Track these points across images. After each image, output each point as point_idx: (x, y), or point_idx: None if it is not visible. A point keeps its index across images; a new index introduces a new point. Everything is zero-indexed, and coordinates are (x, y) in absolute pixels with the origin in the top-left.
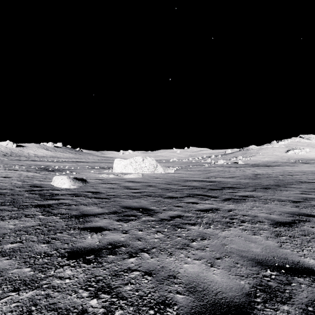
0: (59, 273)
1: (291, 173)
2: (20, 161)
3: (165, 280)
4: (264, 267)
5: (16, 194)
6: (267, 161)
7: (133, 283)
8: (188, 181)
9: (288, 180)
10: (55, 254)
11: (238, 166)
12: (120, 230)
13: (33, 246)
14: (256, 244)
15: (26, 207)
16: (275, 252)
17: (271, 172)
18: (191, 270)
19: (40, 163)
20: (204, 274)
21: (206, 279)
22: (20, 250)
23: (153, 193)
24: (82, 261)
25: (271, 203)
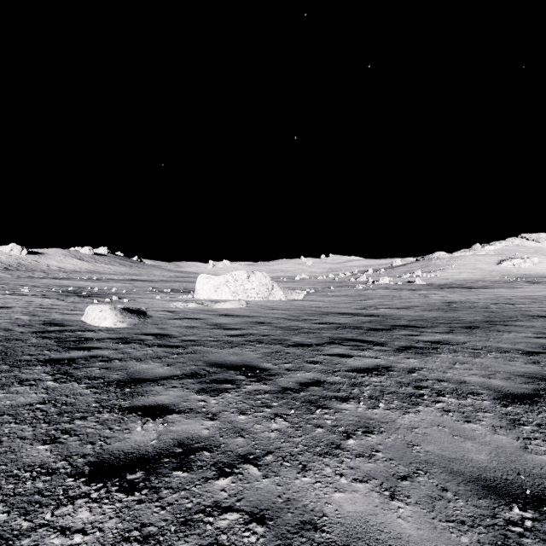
0: (63, 519)
1: (511, 300)
2: (33, 279)
3: (294, 535)
4: (504, 499)
5: (15, 338)
6: (466, 279)
7: (224, 545)
8: (329, 314)
9: (508, 313)
10: (64, 468)
11: (415, 287)
12: (202, 412)
13: (20, 450)
14: (475, 444)
15: (26, 365)
16: (519, 461)
17: (476, 298)
18: (349, 508)
19: (67, 282)
20: (380, 519)
21: (384, 531)
22: None
23: (266, 337)
24: (117, 486)
25: (486, 356)
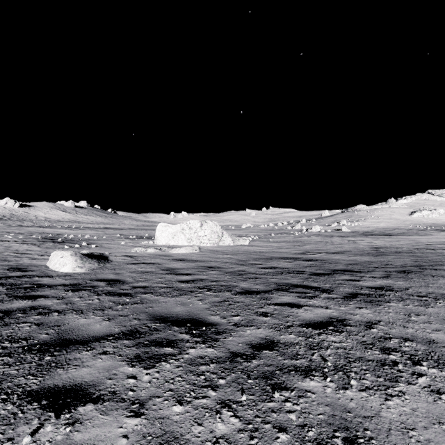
0: None
1: (430, 246)
2: (20, 228)
3: None
4: None
5: None
6: (385, 227)
7: None
8: (273, 259)
9: (433, 258)
10: None
11: (343, 234)
12: (126, 398)
13: None
14: None
15: None
16: None
17: (399, 244)
18: None
19: (49, 230)
20: None
21: None
22: None
23: (215, 283)
24: None
25: (436, 304)
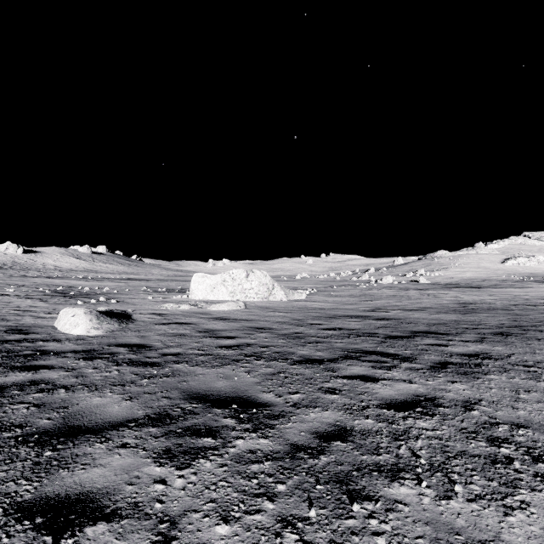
0: None
1: (530, 301)
2: (24, 278)
3: None
4: None
5: None
6: (472, 278)
7: None
8: (337, 317)
9: (536, 316)
10: None
11: (421, 287)
12: (152, 514)
13: None
14: None
15: None
16: None
17: (491, 299)
18: None
19: (59, 281)
20: None
21: None
22: None
23: (266, 349)
24: None
25: None
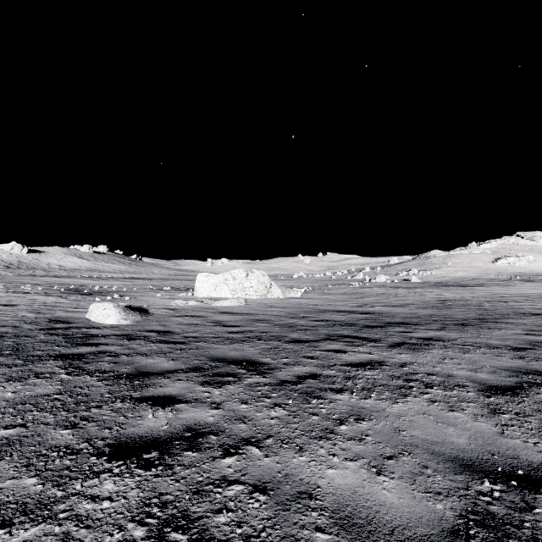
0: (92, 489)
1: (504, 298)
2: (34, 278)
3: (292, 502)
4: (477, 475)
5: (24, 335)
6: (462, 277)
7: (232, 509)
8: (326, 312)
9: (501, 311)
10: (86, 449)
11: (411, 285)
12: (207, 401)
13: (45, 434)
14: (457, 430)
15: (38, 360)
16: (495, 444)
17: (470, 296)
18: (340, 481)
19: (68, 280)
20: (367, 490)
21: (370, 500)
22: (21, 442)
23: (265, 334)
24: (135, 464)
25: (475, 351)
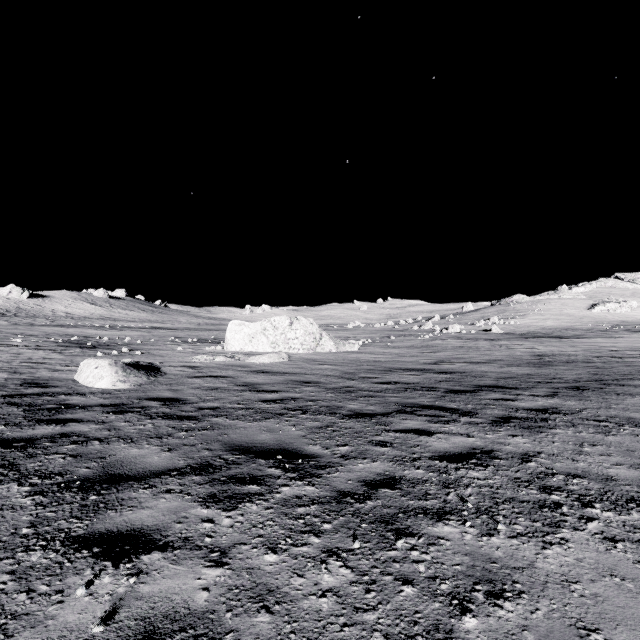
0: None
1: (616, 353)
2: (32, 327)
3: None
4: None
5: None
6: (553, 326)
7: None
8: (393, 371)
9: (620, 370)
10: None
11: (493, 337)
12: (203, 545)
13: None
14: None
15: None
16: None
17: (572, 350)
18: None
19: (73, 330)
20: None
21: None
22: None
23: (313, 403)
24: None
25: (619, 432)
